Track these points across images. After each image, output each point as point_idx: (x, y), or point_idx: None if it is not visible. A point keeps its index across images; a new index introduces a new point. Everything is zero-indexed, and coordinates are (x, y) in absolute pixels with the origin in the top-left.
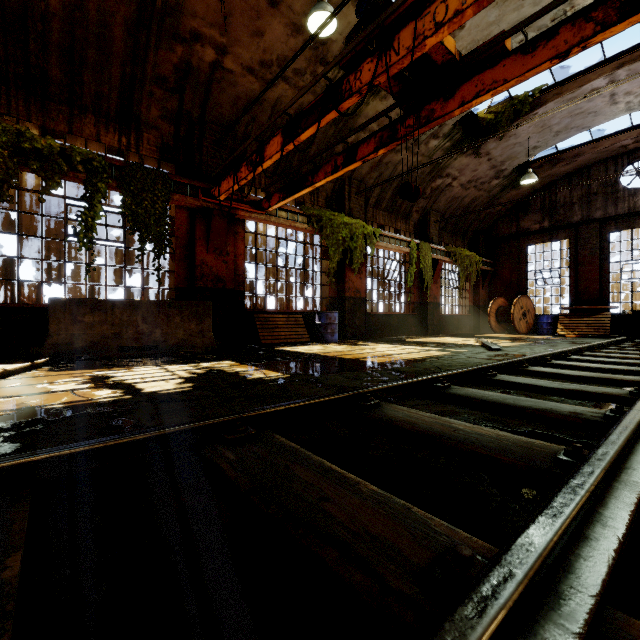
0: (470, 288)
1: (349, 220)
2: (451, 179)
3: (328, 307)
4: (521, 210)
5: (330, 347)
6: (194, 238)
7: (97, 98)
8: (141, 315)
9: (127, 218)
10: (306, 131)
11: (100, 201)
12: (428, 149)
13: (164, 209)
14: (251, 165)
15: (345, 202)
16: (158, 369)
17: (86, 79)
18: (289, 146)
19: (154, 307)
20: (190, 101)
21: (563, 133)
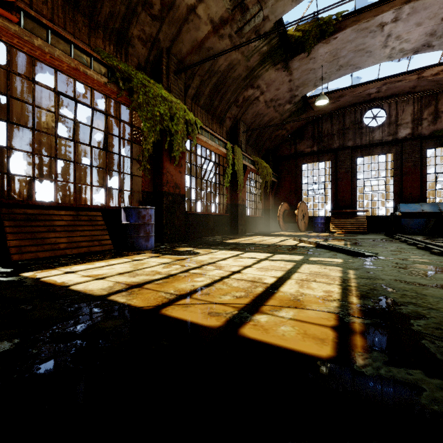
0: (262, 195)
1: (168, 95)
2: (259, 92)
3: (141, 203)
4: (298, 137)
5: (144, 263)
6: None
7: None
8: None
9: None
10: None
11: None
12: (248, 47)
13: None
14: None
15: (162, 77)
16: None
17: None
18: None
19: None
20: None
21: (343, 69)
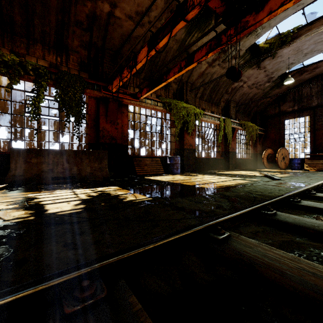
0: (252, 144)
1: (186, 105)
2: (243, 83)
3: (174, 154)
4: (281, 100)
5: (176, 177)
6: (99, 115)
7: (43, 34)
8: (65, 158)
9: (59, 102)
10: (162, 40)
11: (43, 92)
12: (231, 65)
13: (81, 97)
14: (129, 68)
15: (184, 95)
16: (69, 192)
17: (36, 23)
18: (152, 52)
19: (73, 154)
20: (96, 36)
21: (309, 54)
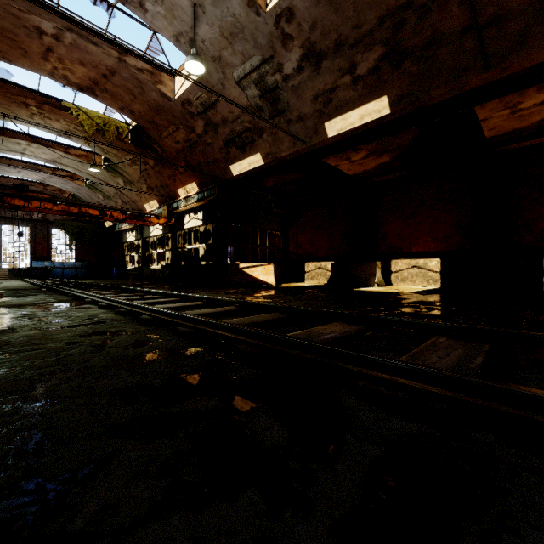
0: None
1: None
2: None
3: None
4: None
5: None
6: None
7: None
8: None
9: None
10: None
11: None
12: None
13: None
14: None
15: None
16: None
17: None
18: None
19: None
20: None
21: None
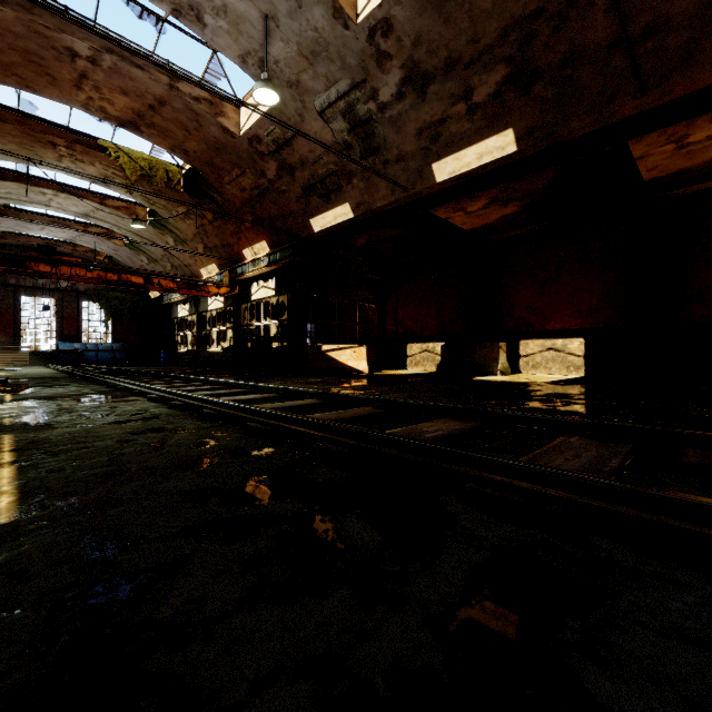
0: None
1: None
2: None
3: None
4: None
5: None
6: None
7: None
8: None
9: None
10: None
11: None
12: None
13: None
14: None
15: None
16: None
17: None
18: None
19: None
20: None
21: (6, 228)
